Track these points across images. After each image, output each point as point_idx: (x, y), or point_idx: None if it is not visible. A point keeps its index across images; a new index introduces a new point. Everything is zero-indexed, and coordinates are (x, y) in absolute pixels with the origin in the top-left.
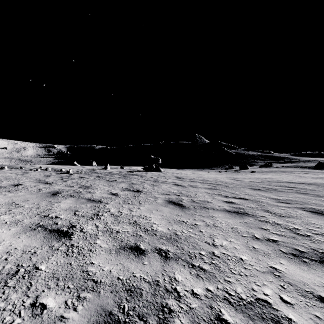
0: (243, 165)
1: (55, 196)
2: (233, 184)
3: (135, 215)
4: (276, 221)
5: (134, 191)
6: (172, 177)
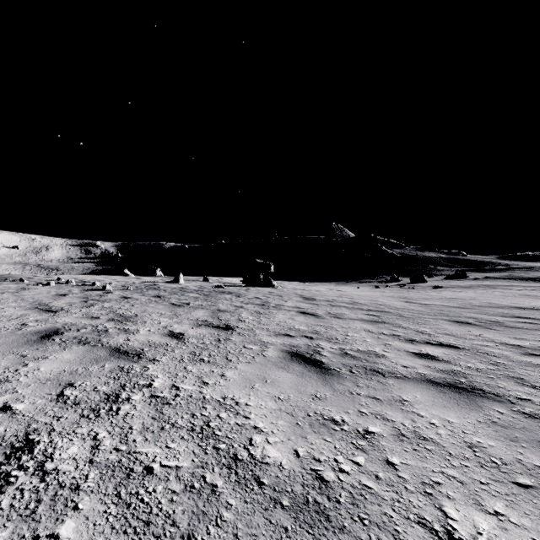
0: (417, 276)
1: (45, 342)
2: (410, 310)
3: (211, 400)
4: None
5: (220, 327)
6: (294, 298)
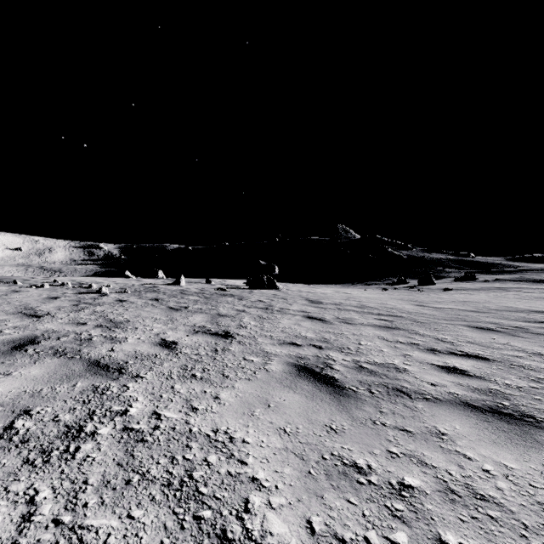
0: (426, 278)
1: (15, 354)
2: (424, 315)
3: (199, 434)
4: None
5: (219, 334)
6: (299, 301)
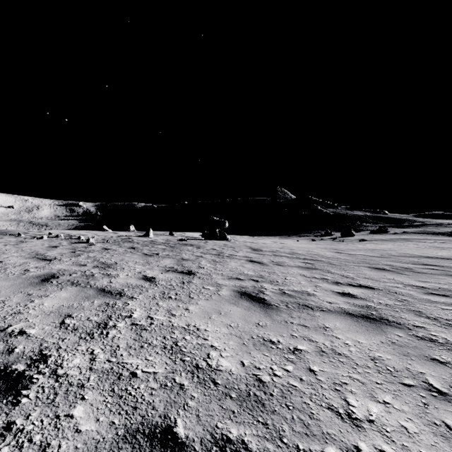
0: (347, 231)
1: (45, 284)
2: (339, 259)
3: (178, 327)
4: (451, 340)
5: (184, 272)
6: (244, 249)
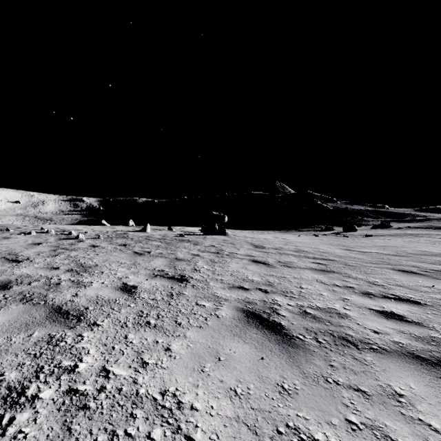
0: (349, 226)
1: None
2: (353, 258)
3: (146, 398)
4: None
5: (175, 278)
6: (245, 246)
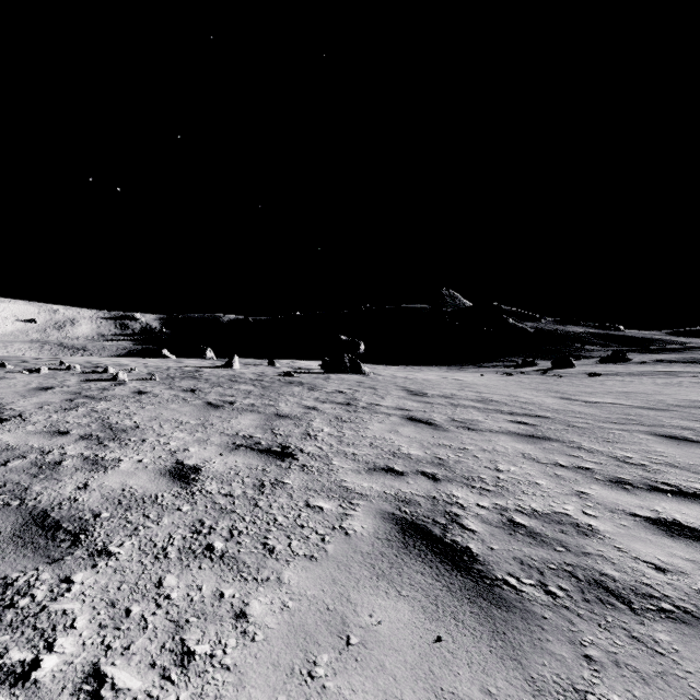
0: (562, 358)
1: None
2: (578, 414)
3: None
4: None
5: (272, 451)
6: (394, 392)
